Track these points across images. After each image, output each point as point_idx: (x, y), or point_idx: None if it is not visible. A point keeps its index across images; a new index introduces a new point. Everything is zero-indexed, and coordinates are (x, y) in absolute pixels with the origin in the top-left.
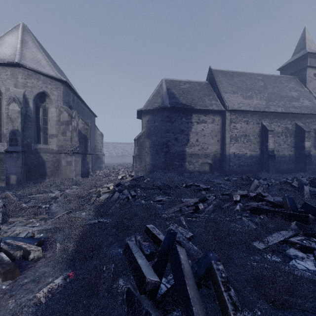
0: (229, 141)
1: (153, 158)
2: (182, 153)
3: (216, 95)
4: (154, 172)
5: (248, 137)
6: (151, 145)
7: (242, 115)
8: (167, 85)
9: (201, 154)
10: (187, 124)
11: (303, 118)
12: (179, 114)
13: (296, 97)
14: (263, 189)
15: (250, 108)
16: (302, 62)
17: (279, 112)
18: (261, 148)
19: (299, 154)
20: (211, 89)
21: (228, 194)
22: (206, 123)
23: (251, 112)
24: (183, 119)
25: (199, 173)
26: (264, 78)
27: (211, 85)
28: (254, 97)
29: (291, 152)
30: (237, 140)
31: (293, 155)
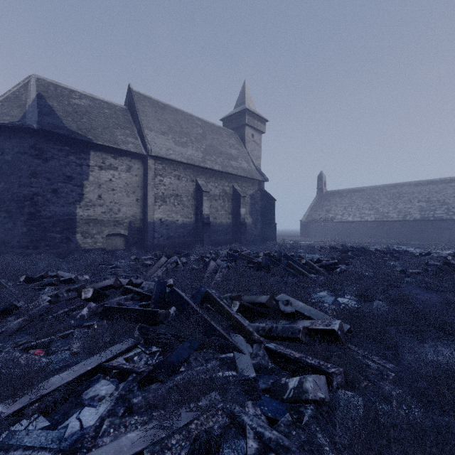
0: (154, 202)
1: None
2: (69, 217)
3: (136, 130)
4: (2, 254)
5: (180, 198)
6: None
7: (172, 166)
8: (41, 88)
9: (107, 220)
10: (80, 167)
11: (240, 181)
12: (63, 148)
13: (235, 156)
14: (166, 270)
15: (182, 159)
16: (242, 118)
17: (216, 170)
18: (197, 214)
19: (236, 222)
20: (129, 119)
21: (77, 289)
22: (117, 170)
23: (184, 164)
24: (71, 158)
25: (104, 251)
26: (204, 125)
27: (131, 113)
28: (190, 145)
29: (229, 219)
30: (165, 201)
31: (230, 223)
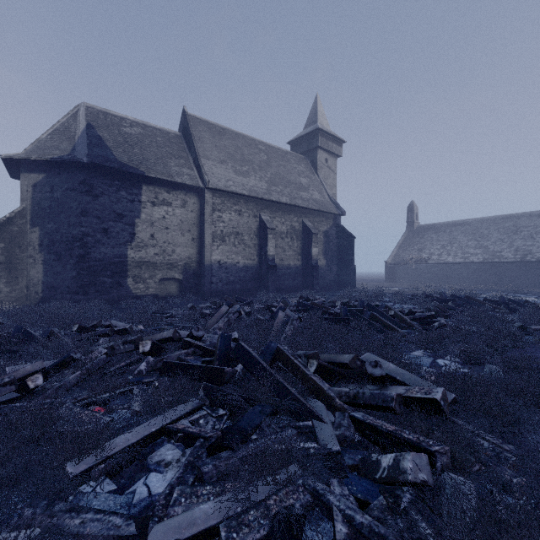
0: (212, 242)
1: (48, 269)
2: (120, 260)
3: (192, 159)
4: (52, 300)
5: (241, 236)
6: (44, 241)
7: (231, 200)
8: (90, 118)
9: (160, 262)
10: (131, 203)
11: (312, 216)
12: (114, 182)
13: (305, 185)
14: (228, 321)
15: (243, 191)
16: (314, 140)
17: (283, 203)
18: (260, 255)
19: (307, 265)
20: (184, 147)
21: (134, 341)
22: (171, 206)
23: (246, 197)
24: (122, 193)
25: (156, 297)
26: (268, 150)
27: (186, 140)
28: (252, 175)
29: (298, 261)
30: (224, 240)
31: (300, 265)
